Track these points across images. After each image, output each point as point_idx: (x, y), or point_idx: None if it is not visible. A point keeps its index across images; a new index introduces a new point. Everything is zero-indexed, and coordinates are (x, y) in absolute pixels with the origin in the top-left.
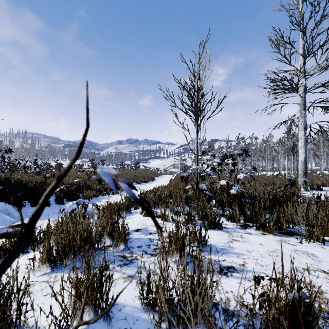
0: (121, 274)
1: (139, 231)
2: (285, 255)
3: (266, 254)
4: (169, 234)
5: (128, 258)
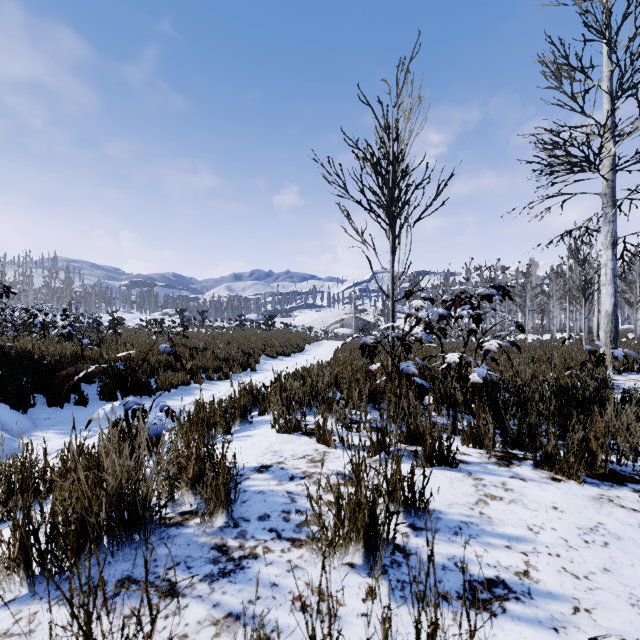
0: (209, 607)
1: (265, 471)
2: (624, 541)
3: (575, 538)
4: (338, 495)
5: (232, 554)
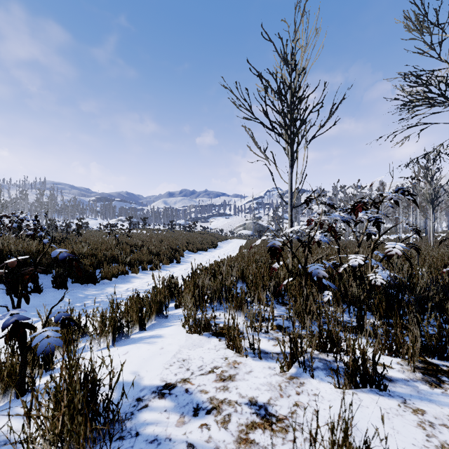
0: None
1: (167, 396)
2: None
3: None
4: None
5: None
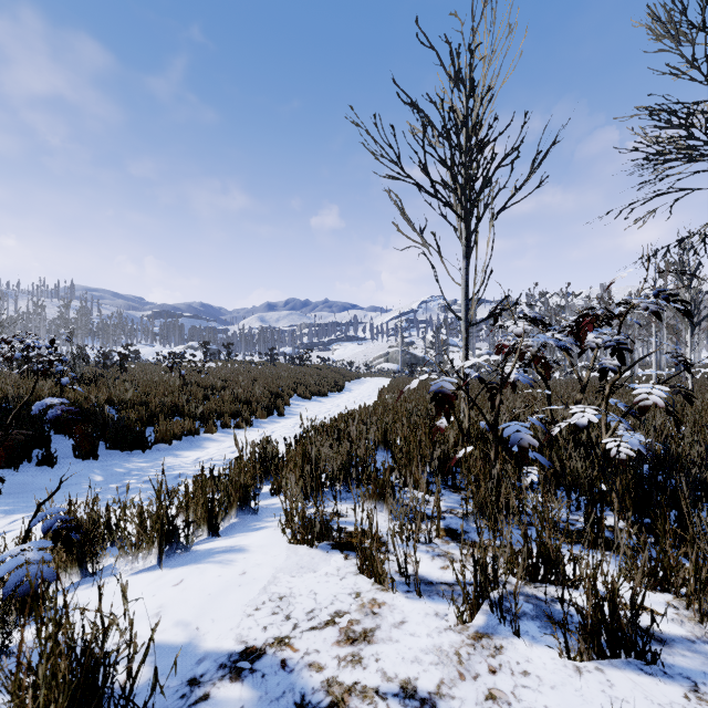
0: None
1: (246, 675)
2: None
3: None
4: None
5: None
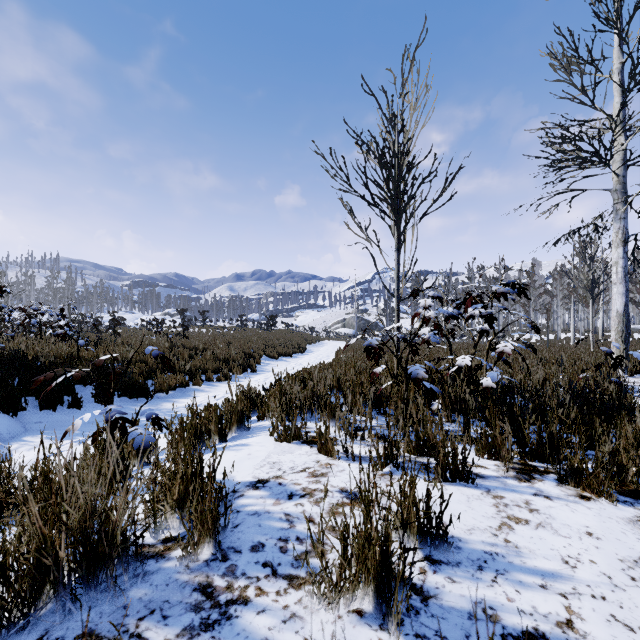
0: None
1: (261, 488)
2: None
3: (619, 574)
4: (344, 529)
5: (218, 598)
